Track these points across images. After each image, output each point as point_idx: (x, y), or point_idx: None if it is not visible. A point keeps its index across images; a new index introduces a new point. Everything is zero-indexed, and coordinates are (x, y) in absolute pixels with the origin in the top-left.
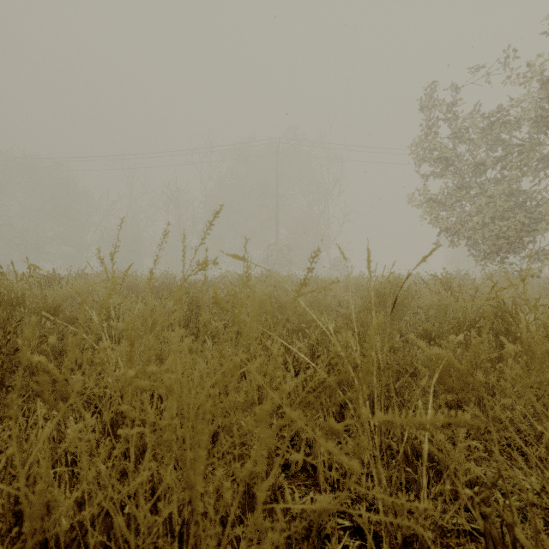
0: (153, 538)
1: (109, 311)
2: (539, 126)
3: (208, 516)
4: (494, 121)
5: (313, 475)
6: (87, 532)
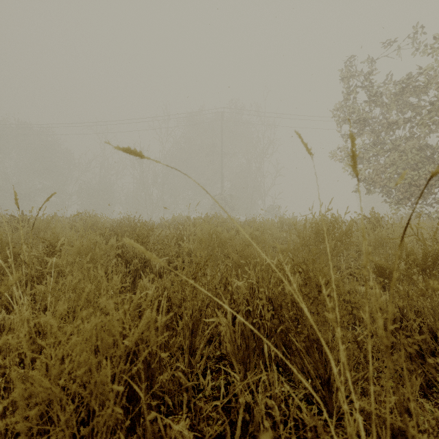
0: None
1: (54, 247)
2: None
3: None
4: (406, 86)
5: None
6: None
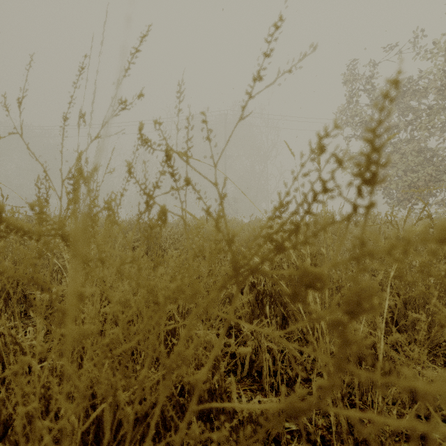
0: (80, 445)
1: None
2: (445, 93)
3: (125, 421)
4: (406, 90)
5: (258, 381)
6: (3, 438)
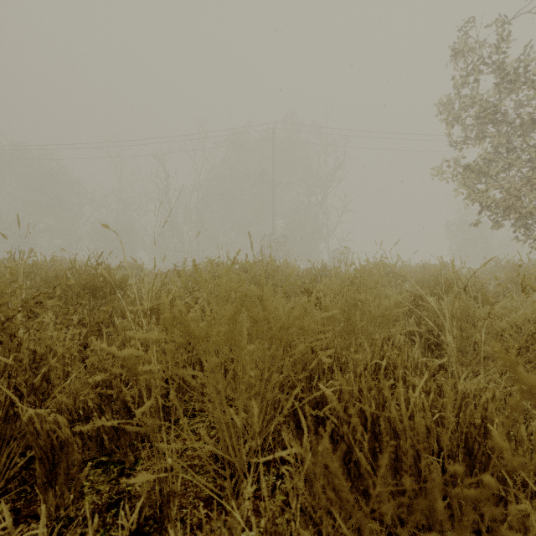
0: None
1: None
2: None
3: None
4: None
5: None
6: None
